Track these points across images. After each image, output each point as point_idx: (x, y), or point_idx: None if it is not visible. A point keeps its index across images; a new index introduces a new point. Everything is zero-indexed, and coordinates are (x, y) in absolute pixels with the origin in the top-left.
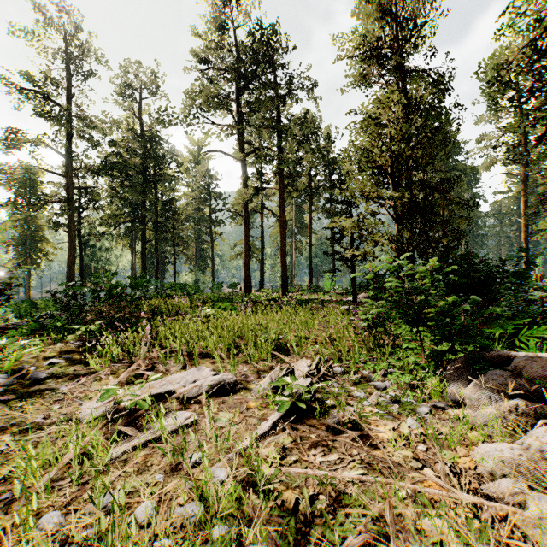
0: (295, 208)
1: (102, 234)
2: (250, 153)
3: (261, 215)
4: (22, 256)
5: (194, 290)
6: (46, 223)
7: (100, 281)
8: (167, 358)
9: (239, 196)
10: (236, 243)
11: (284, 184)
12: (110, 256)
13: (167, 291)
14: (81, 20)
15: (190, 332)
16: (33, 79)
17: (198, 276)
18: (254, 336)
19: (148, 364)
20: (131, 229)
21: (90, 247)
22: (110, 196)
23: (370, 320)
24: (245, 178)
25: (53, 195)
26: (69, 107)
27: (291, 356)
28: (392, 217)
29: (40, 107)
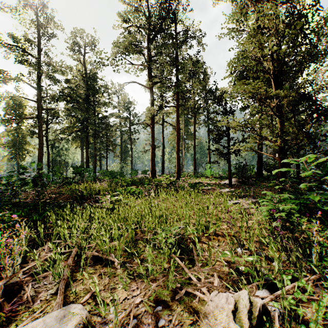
0: (184, 123)
1: (61, 139)
2: (155, 84)
3: (163, 126)
4: (13, 153)
5: (119, 175)
6: (26, 132)
7: (28, 171)
8: (50, 266)
9: (147, 112)
10: (146, 145)
11: (178, 103)
12: (68, 153)
13: (99, 176)
14: (47, 2)
15: (97, 217)
16: (14, 38)
17: (123, 166)
18: (154, 228)
19: (18, 281)
20: (78, 135)
21: (56, 147)
22: (66, 114)
23: (283, 219)
24: (152, 100)
25: (30, 114)
26: (38, 56)
27: (197, 268)
28: (276, 116)
29: (19, 56)
